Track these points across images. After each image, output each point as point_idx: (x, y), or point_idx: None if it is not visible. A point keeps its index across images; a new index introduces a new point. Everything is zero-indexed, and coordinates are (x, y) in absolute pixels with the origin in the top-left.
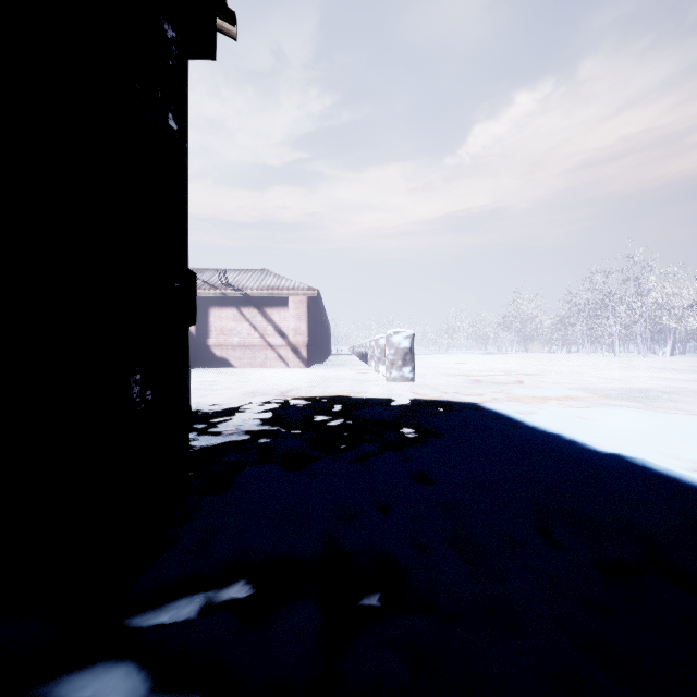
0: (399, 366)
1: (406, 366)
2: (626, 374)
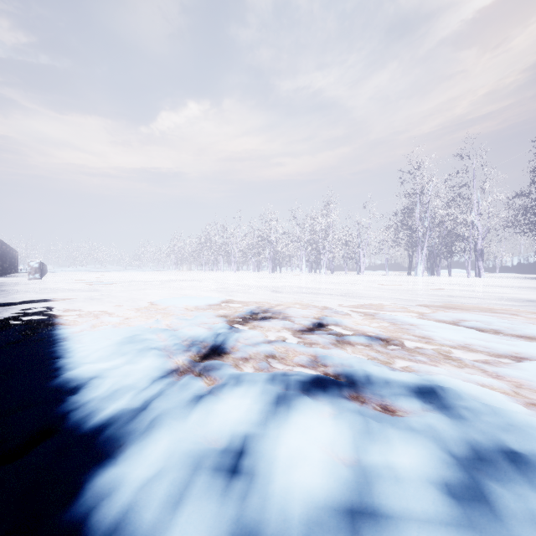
0: (33, 274)
1: (37, 274)
2: (153, 277)
